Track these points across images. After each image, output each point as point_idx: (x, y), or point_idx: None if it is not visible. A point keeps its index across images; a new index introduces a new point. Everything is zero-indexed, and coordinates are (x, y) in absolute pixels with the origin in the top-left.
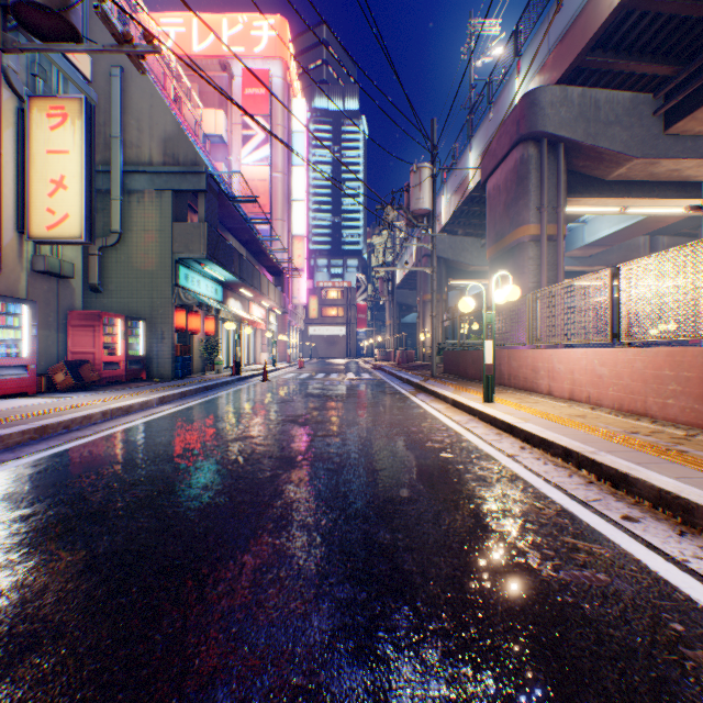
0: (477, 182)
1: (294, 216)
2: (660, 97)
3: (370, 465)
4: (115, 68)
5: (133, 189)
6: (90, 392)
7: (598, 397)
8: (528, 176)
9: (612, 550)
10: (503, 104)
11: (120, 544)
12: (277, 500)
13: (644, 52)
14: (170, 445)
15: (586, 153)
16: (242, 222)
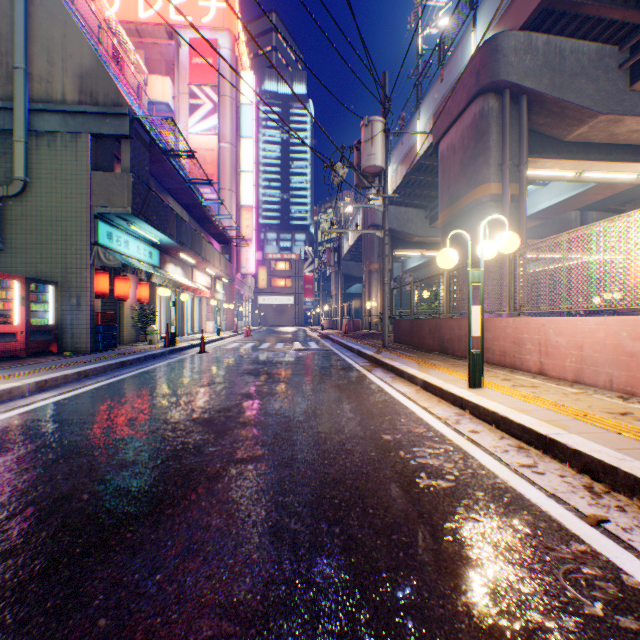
0: (426, 148)
1: (243, 187)
2: (626, 50)
3: (327, 576)
4: None
5: (42, 130)
6: None
7: (628, 382)
8: (489, 130)
9: None
10: (456, 63)
11: None
12: None
13: None
14: None
15: (549, 107)
16: (181, 182)
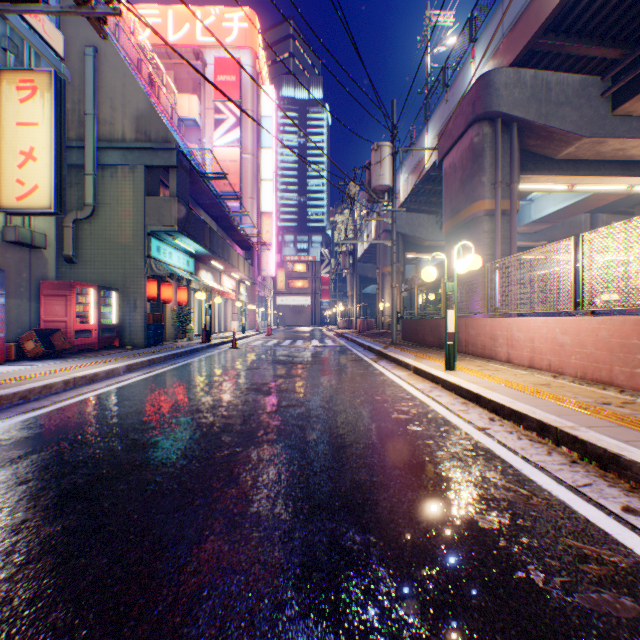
0: (433, 162)
1: (263, 195)
2: (607, 79)
3: (335, 440)
4: (89, 48)
5: (106, 164)
6: (60, 360)
7: (559, 365)
8: (483, 154)
9: (627, 559)
10: (458, 88)
11: (34, 554)
12: (231, 487)
13: (593, 35)
14: (127, 417)
15: (537, 132)
16: (212, 198)
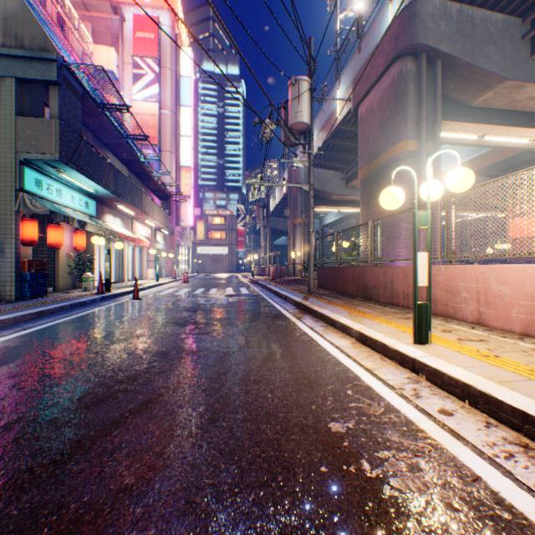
0: (345, 114)
1: (182, 150)
2: (527, 22)
3: None
4: None
5: None
6: None
7: None
8: (407, 91)
9: None
10: (373, 35)
11: None
12: None
13: None
14: None
15: (460, 72)
16: (118, 137)
